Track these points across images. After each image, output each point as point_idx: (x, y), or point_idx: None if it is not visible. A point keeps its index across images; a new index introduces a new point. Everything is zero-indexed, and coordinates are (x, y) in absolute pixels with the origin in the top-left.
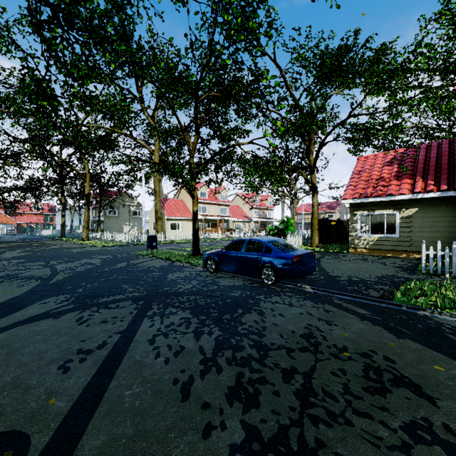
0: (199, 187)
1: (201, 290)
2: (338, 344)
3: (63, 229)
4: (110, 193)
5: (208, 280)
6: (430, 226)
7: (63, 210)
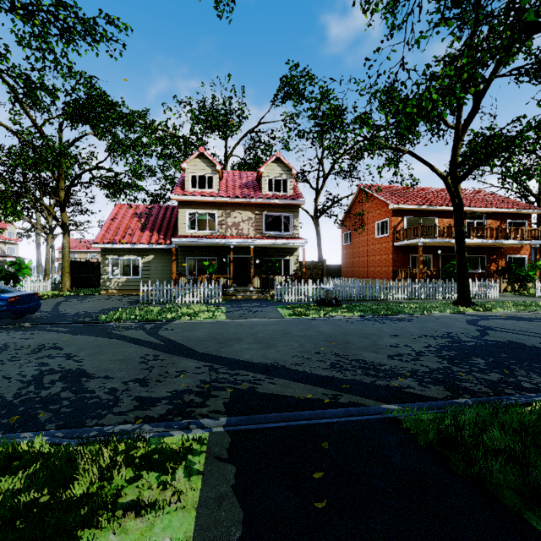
0: None
1: None
2: (25, 345)
3: None
4: None
5: None
6: (162, 269)
7: None
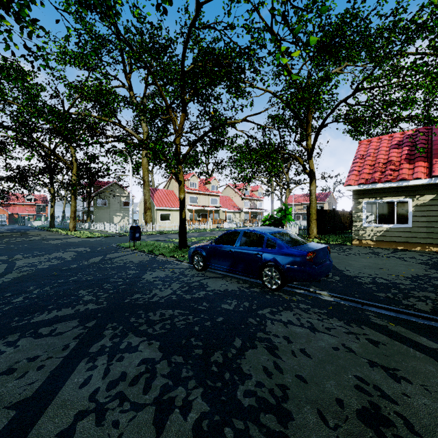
0: (190, 177)
1: (182, 299)
2: None
3: (52, 220)
4: (100, 183)
5: (193, 282)
6: None
7: (52, 200)
